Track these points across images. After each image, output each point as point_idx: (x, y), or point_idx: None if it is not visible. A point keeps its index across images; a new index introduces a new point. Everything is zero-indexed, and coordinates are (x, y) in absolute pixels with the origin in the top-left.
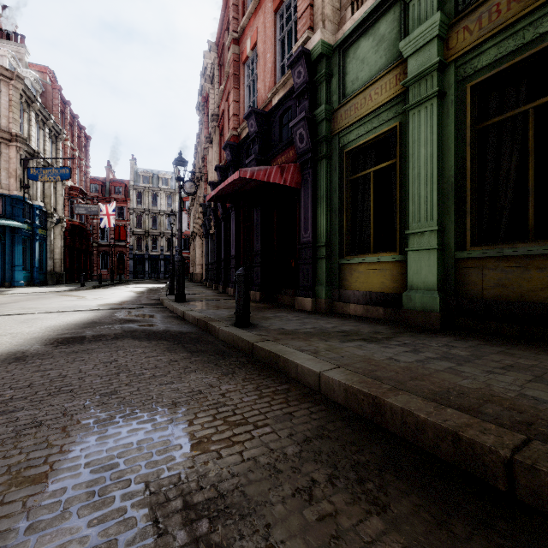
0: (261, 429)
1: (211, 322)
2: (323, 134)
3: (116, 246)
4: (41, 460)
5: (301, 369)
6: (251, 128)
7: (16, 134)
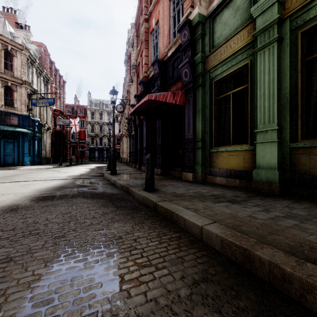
0: (161, 271)
1: (130, 187)
2: (199, 71)
3: (79, 142)
4: (1, 292)
5: (188, 222)
6: (155, 71)
7: (25, 81)
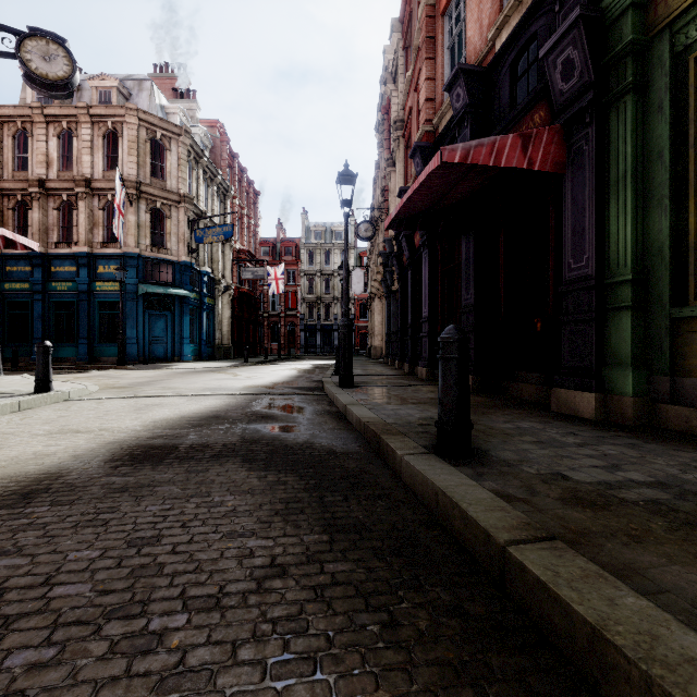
0: None
1: (387, 436)
2: (624, 40)
3: (286, 315)
4: None
5: None
6: (456, 103)
7: (184, 195)
